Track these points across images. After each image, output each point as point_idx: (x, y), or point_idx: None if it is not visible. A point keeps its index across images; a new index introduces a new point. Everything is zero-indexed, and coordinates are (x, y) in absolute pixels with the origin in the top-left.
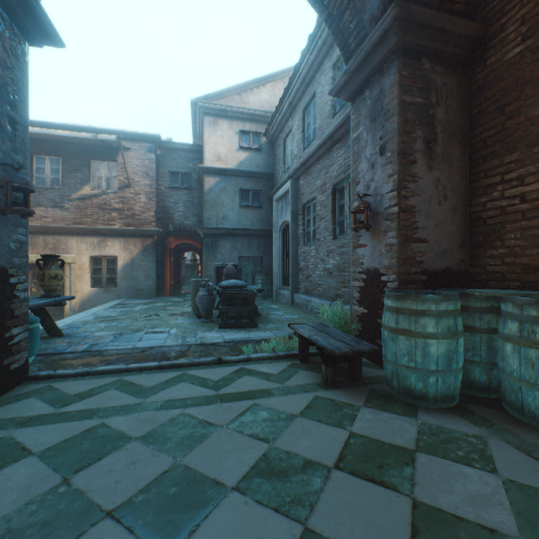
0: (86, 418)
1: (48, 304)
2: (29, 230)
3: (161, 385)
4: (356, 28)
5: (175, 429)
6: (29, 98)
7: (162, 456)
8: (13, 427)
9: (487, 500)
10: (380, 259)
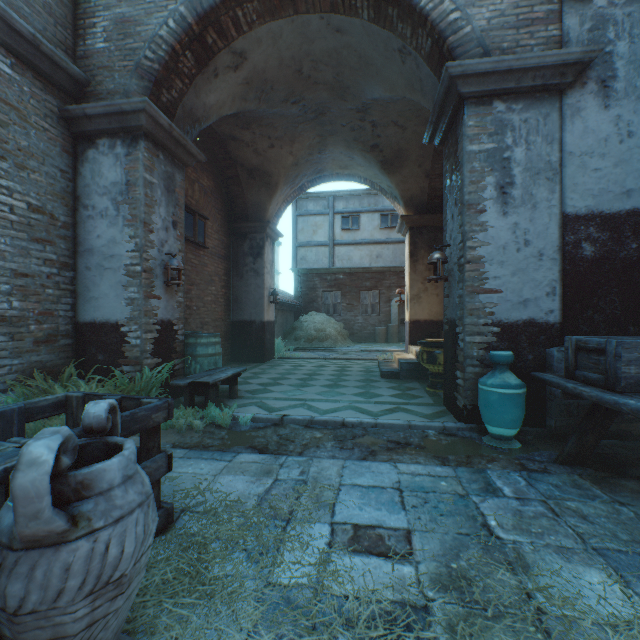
0: (378, 401)
1: (629, 411)
2: (464, 282)
3: (341, 409)
4: (174, 99)
5: (333, 394)
6: (464, 153)
7: (338, 390)
8: (411, 402)
9: (259, 379)
10: (173, 312)
